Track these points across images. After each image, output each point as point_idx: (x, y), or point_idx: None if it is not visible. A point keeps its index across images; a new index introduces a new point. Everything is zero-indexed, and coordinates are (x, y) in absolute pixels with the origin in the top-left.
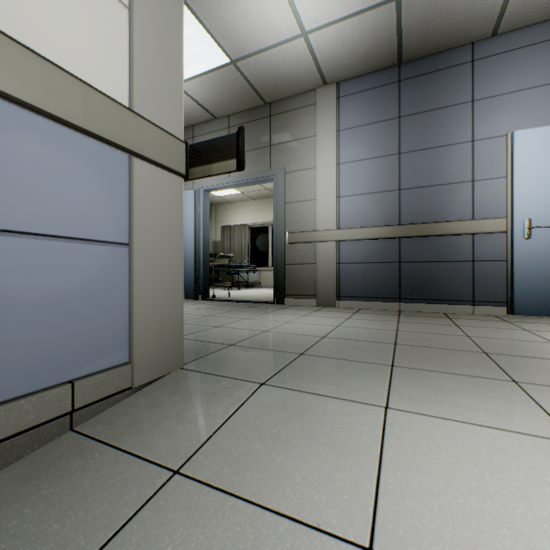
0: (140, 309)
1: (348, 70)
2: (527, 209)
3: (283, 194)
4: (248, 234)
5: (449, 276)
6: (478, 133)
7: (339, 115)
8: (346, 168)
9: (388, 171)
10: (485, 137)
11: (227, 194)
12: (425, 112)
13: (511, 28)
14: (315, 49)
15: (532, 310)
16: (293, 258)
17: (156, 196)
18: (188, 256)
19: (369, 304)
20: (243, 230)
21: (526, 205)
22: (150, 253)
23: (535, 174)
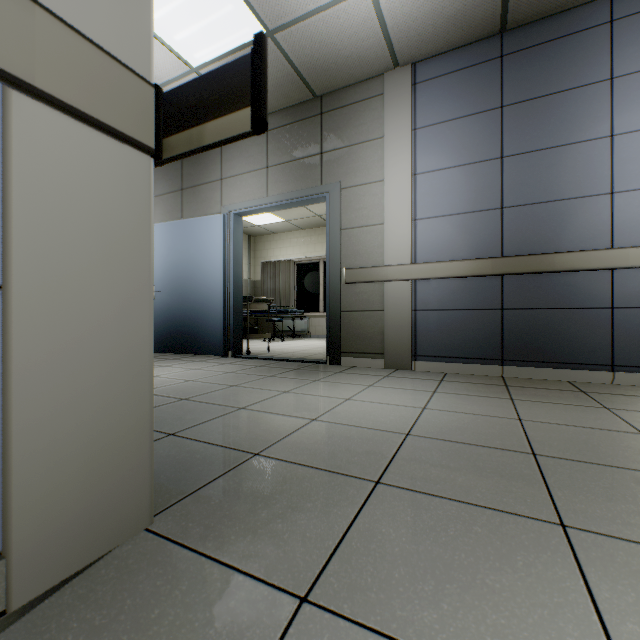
0: (31, 431)
1: (429, 43)
2: None
3: (338, 217)
4: (295, 271)
5: (575, 329)
6: (619, 124)
7: (416, 108)
8: (426, 180)
9: (486, 182)
10: (632, 130)
11: (268, 223)
12: (540, 97)
13: None
14: (385, 10)
15: None
16: (352, 303)
17: (81, 184)
18: (215, 300)
19: (459, 367)
20: (288, 267)
21: None
22: (63, 304)
23: None
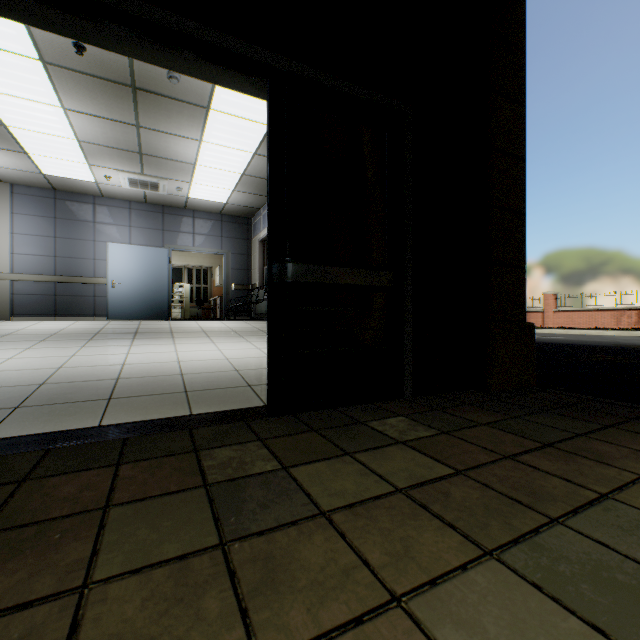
0: None
1: (20, 182)
2: (114, 276)
3: None
4: None
5: (84, 303)
6: (98, 238)
7: (14, 204)
8: (19, 237)
9: (49, 245)
10: (101, 241)
11: None
12: (71, 220)
13: (111, 197)
14: None
15: (116, 317)
16: None
17: None
18: None
19: (36, 318)
20: None
21: (114, 274)
22: None
23: (117, 262)
